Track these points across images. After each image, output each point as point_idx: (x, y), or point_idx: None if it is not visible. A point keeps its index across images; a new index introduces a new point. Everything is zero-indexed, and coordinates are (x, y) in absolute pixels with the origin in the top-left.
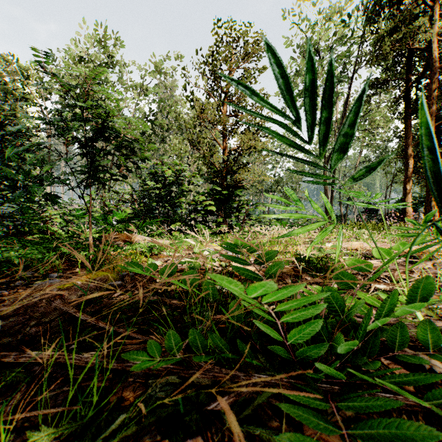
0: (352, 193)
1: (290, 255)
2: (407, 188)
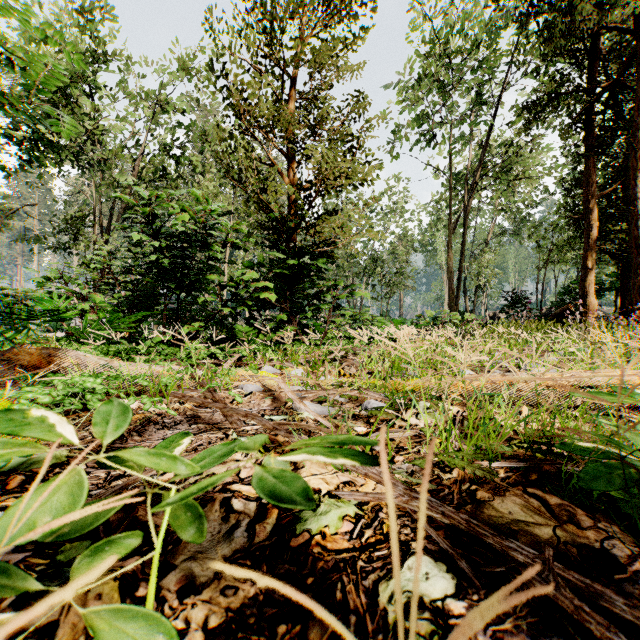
0: (484, 279)
1: (452, 402)
2: (588, 266)
